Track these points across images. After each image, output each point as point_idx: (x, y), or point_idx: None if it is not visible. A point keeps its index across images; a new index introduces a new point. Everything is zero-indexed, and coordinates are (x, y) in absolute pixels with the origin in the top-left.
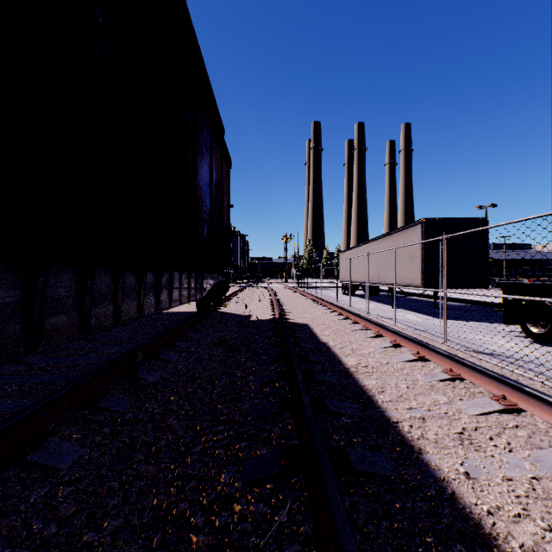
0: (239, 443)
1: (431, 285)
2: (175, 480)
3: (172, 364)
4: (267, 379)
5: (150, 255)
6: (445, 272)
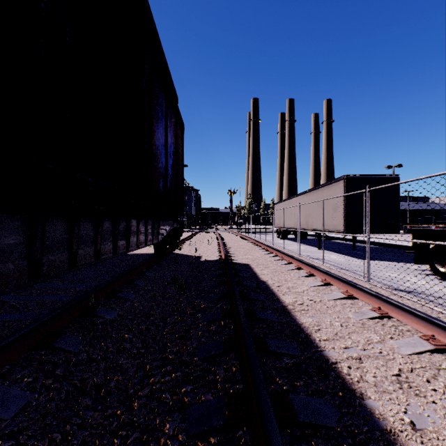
0: (185, 387)
1: (352, 230)
2: (120, 429)
3: (129, 302)
4: (214, 318)
5: (103, 205)
6: (368, 220)
